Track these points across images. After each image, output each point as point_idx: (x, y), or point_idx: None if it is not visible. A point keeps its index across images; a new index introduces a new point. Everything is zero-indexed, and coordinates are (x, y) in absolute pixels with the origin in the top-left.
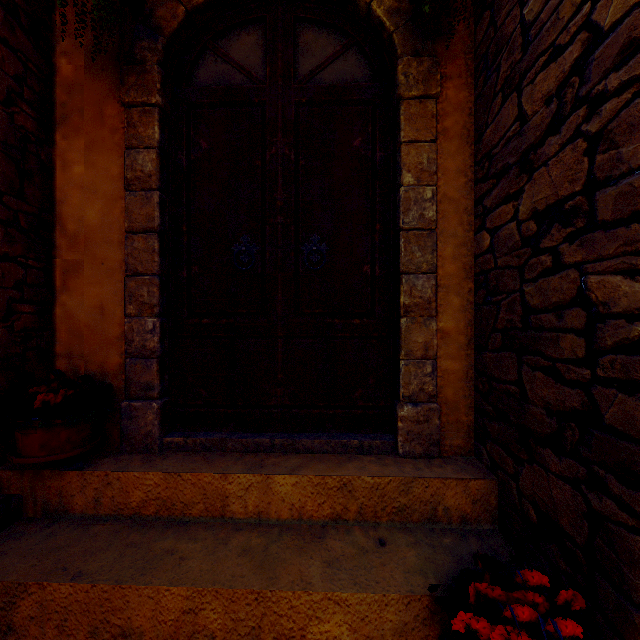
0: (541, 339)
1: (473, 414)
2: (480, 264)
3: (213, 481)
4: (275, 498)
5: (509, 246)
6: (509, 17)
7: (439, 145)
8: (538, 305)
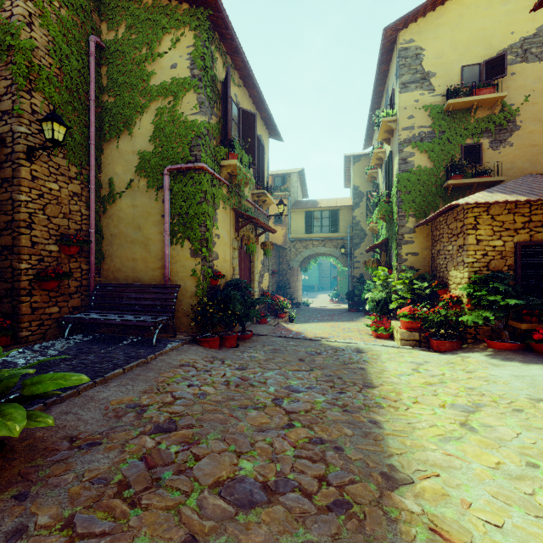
0: (3, 274)
1: None
2: None
3: None
4: None
5: None
6: None
7: None
8: (2, 267)
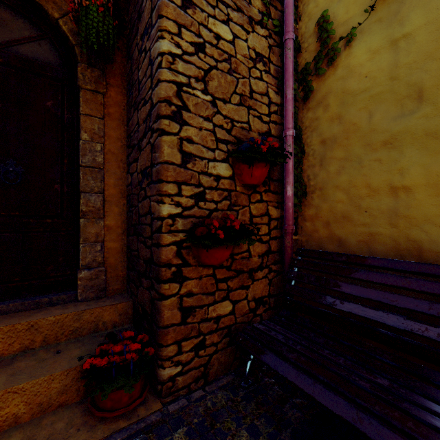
0: (143, 229)
1: (126, 270)
2: (128, 190)
3: None
4: None
5: (135, 184)
6: (135, 72)
7: (106, 121)
8: (142, 213)
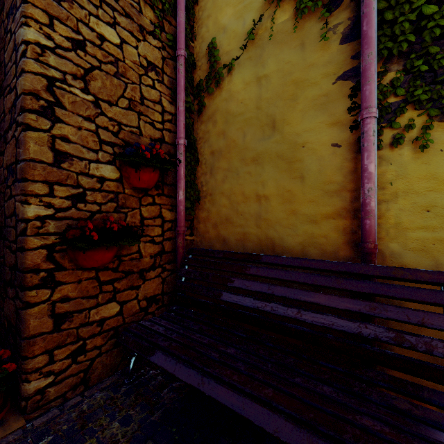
0: (8, 232)
1: None
2: None
3: None
4: None
5: (2, 180)
6: (2, 52)
7: None
8: (8, 214)
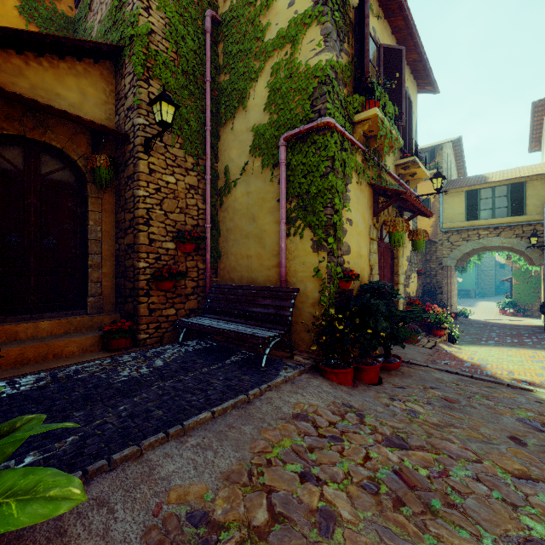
0: (128, 274)
1: (115, 299)
2: (116, 253)
3: (11, 328)
4: (41, 330)
5: (123, 250)
6: (123, 190)
7: (103, 213)
8: (128, 266)
